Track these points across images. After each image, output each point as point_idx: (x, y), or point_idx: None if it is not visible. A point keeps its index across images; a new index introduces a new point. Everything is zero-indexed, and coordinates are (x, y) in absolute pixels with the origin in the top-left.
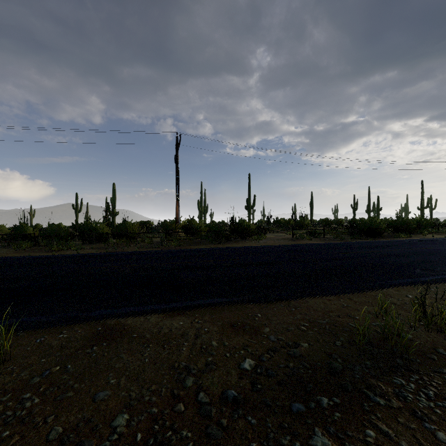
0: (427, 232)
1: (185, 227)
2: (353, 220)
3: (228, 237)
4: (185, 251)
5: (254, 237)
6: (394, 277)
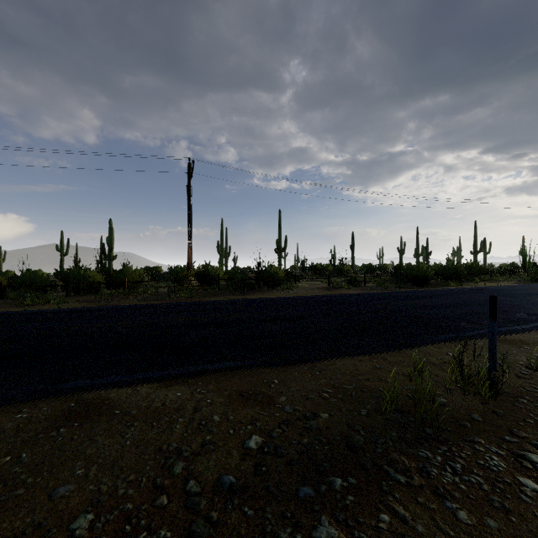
0: (479, 279)
1: (200, 274)
2: (400, 266)
3: (252, 287)
4: (197, 304)
5: (283, 287)
6: (436, 332)
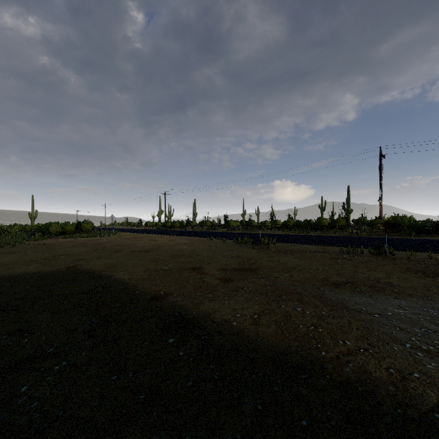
0: None
1: (389, 223)
2: None
3: (428, 232)
4: (363, 237)
5: None
6: None
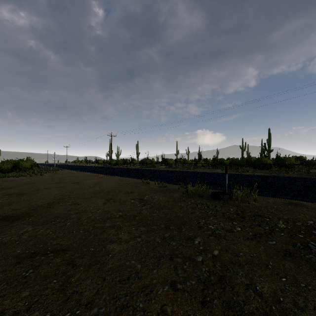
0: None
1: None
2: None
3: None
4: None
5: None
6: None
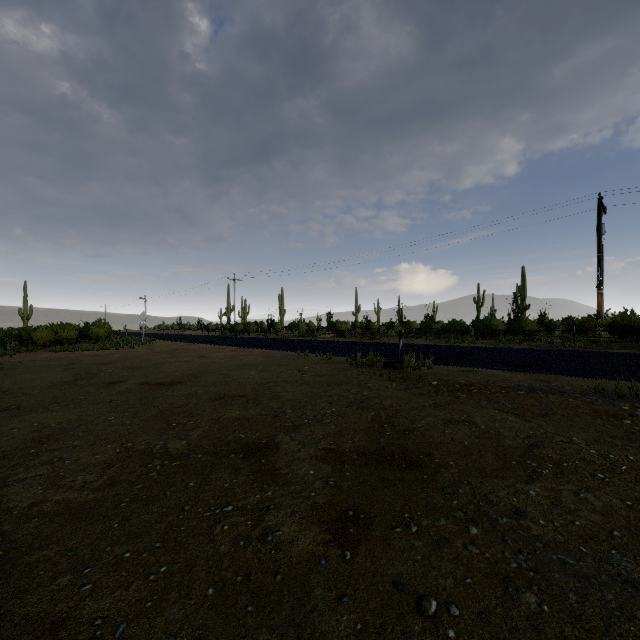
0: None
1: (615, 325)
2: None
3: None
4: (583, 352)
5: None
6: None
